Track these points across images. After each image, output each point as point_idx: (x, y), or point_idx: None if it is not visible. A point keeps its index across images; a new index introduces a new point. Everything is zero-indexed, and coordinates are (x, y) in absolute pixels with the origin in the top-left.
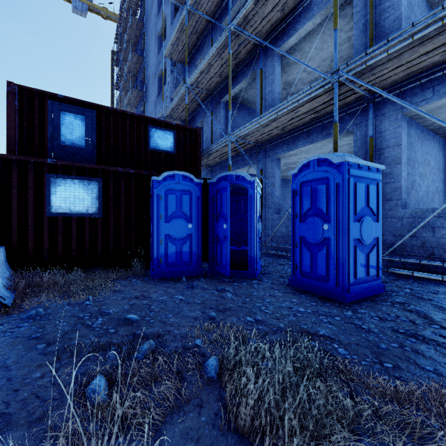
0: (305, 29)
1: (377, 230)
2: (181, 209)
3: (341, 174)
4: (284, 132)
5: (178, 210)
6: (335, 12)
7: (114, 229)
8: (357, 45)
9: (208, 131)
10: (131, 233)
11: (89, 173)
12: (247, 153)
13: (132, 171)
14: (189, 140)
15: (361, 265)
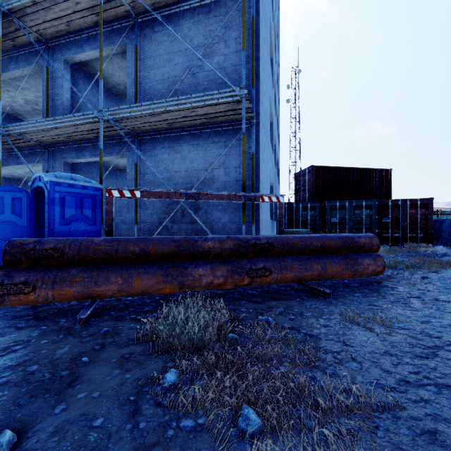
0: (17, 73)
1: None
2: None
3: None
4: None
5: None
6: None
7: None
8: (45, 107)
9: None
10: None
11: None
12: None
13: None
14: None
15: None
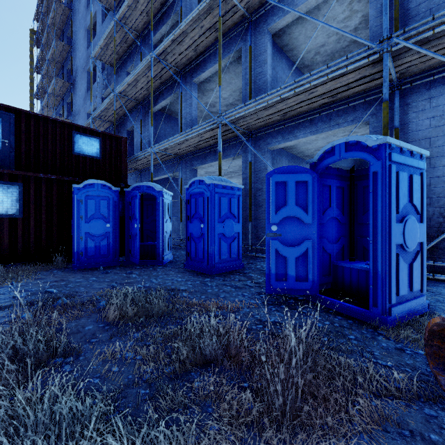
0: (213, 69)
1: (237, 228)
2: (100, 212)
3: (209, 191)
4: (197, 149)
5: (97, 212)
6: (219, 74)
7: (35, 229)
8: (244, 93)
9: (138, 137)
10: (53, 232)
11: (9, 178)
12: (171, 162)
13: (54, 177)
14: (115, 147)
15: (224, 251)
